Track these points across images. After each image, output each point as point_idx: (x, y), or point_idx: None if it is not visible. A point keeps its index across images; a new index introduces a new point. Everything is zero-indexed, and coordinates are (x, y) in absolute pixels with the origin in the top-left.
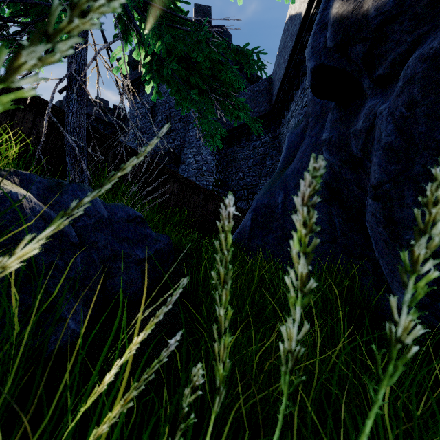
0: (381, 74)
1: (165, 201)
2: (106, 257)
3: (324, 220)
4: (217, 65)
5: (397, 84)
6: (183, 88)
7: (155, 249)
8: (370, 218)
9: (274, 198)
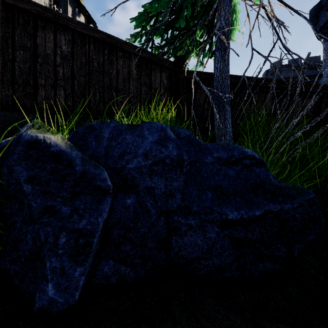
0: None
1: None
2: (172, 207)
3: None
4: None
5: None
6: None
7: (264, 209)
8: None
9: None
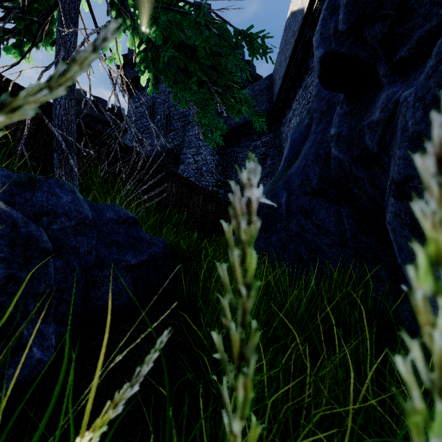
0: (403, 57)
1: (163, 202)
2: (90, 264)
3: (332, 221)
4: (217, 58)
5: (422, 66)
6: (180, 77)
7: (148, 254)
8: (392, 219)
9: (277, 198)
